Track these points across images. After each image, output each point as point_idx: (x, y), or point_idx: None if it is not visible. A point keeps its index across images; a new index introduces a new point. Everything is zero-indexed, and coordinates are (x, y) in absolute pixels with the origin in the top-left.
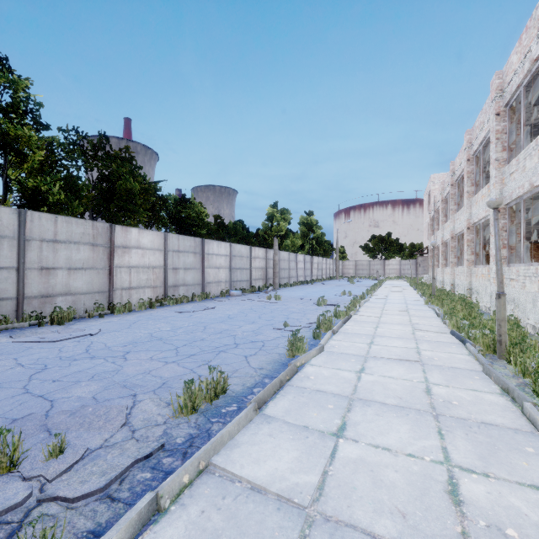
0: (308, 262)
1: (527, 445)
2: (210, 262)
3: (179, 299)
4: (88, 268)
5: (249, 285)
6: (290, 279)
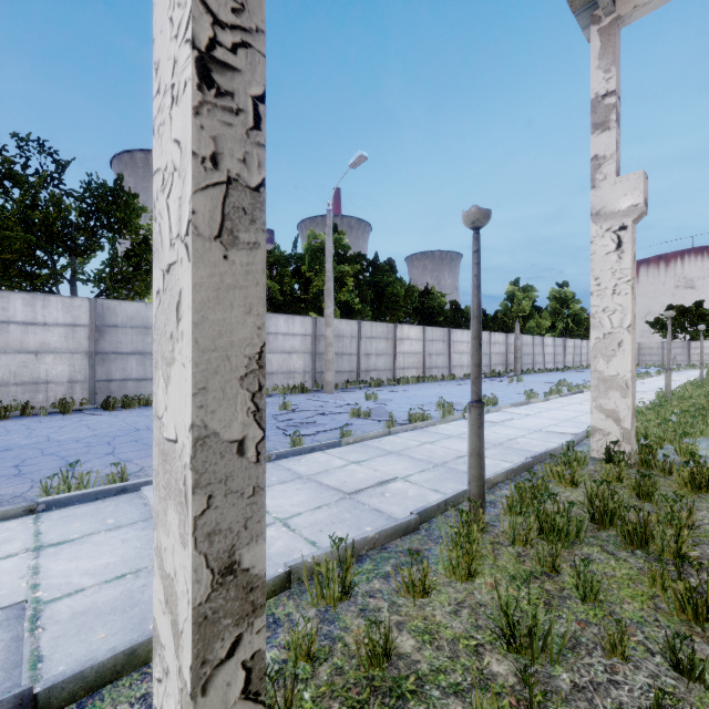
0: (559, 346)
1: None
2: (455, 348)
3: (435, 378)
4: (384, 354)
5: (489, 370)
6: (535, 365)
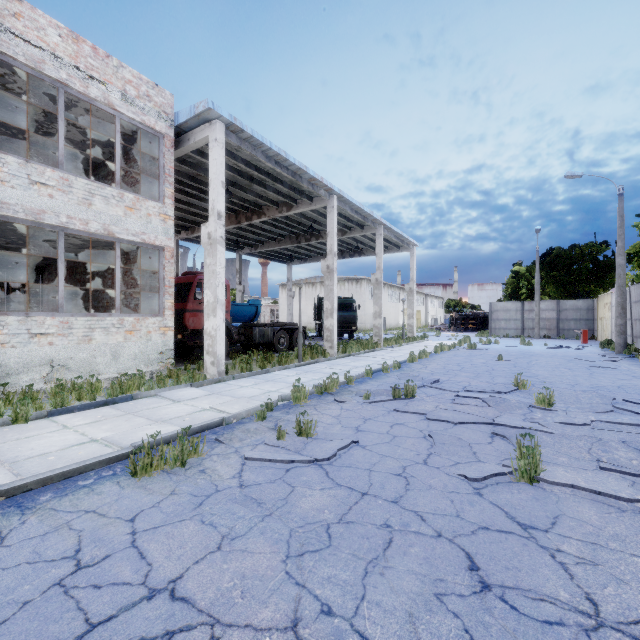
0: None
1: (1, 430)
2: None
3: None
4: None
5: None
6: None
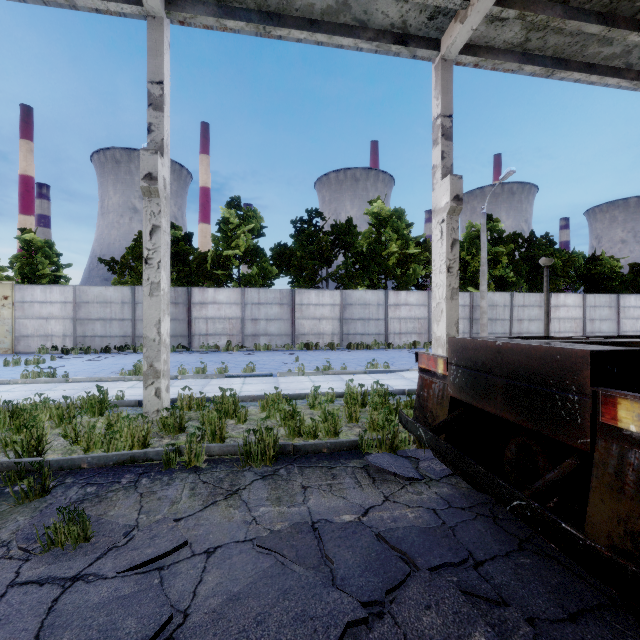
0: None
1: None
2: (626, 314)
3: None
4: (537, 319)
5: None
6: None
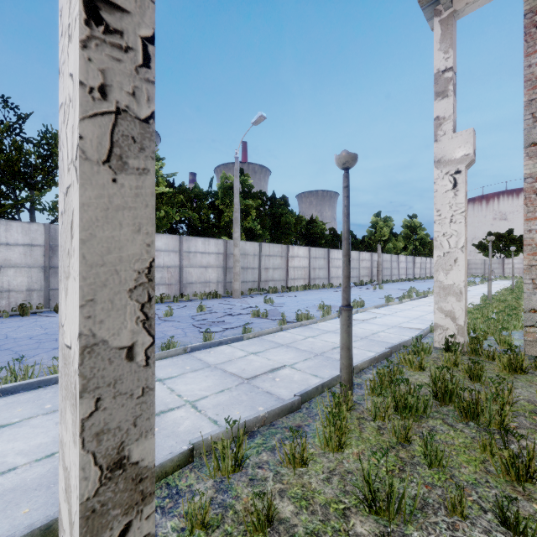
0: (410, 262)
1: None
2: (333, 264)
3: (317, 286)
4: (279, 268)
5: (358, 280)
6: (392, 276)
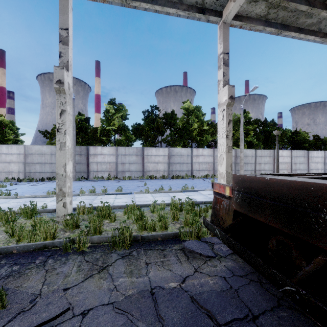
0: None
1: None
2: (312, 160)
3: None
4: (268, 163)
5: None
6: None
